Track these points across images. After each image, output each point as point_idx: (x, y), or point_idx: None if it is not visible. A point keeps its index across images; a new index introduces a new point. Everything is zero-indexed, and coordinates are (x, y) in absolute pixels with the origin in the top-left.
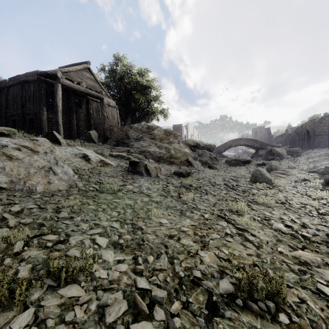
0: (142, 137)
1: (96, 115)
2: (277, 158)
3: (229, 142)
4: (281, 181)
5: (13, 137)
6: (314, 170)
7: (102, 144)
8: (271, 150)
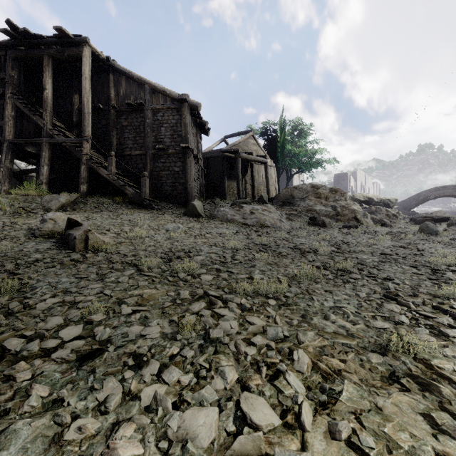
0: (307, 197)
1: (258, 177)
2: None
3: (423, 193)
4: (455, 234)
5: (248, 204)
6: None
7: (271, 204)
8: None
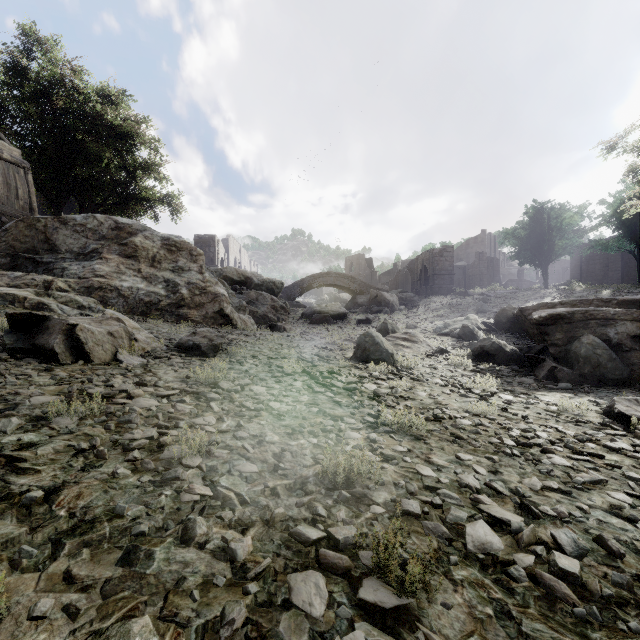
0: (97, 250)
1: None
2: (386, 310)
3: (308, 279)
4: (407, 354)
5: None
6: (446, 331)
7: None
8: (377, 296)
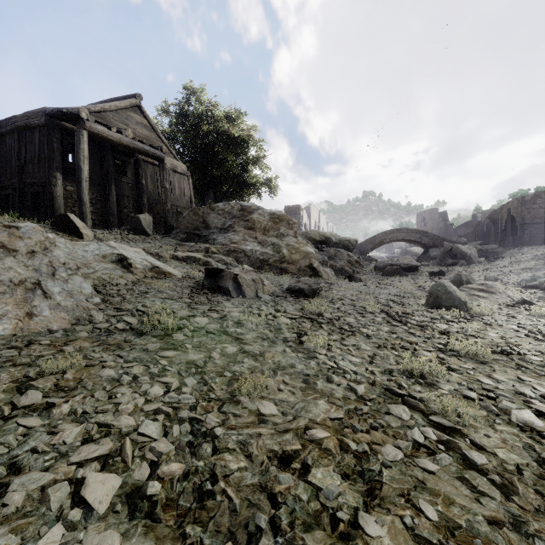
0: (231, 226)
1: (153, 188)
2: (462, 262)
3: (379, 236)
4: (482, 304)
5: None
6: (534, 283)
7: (161, 237)
8: (452, 248)
